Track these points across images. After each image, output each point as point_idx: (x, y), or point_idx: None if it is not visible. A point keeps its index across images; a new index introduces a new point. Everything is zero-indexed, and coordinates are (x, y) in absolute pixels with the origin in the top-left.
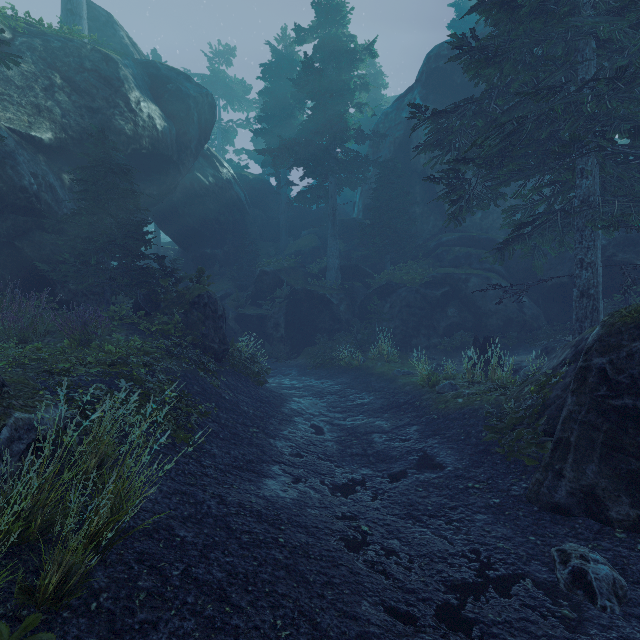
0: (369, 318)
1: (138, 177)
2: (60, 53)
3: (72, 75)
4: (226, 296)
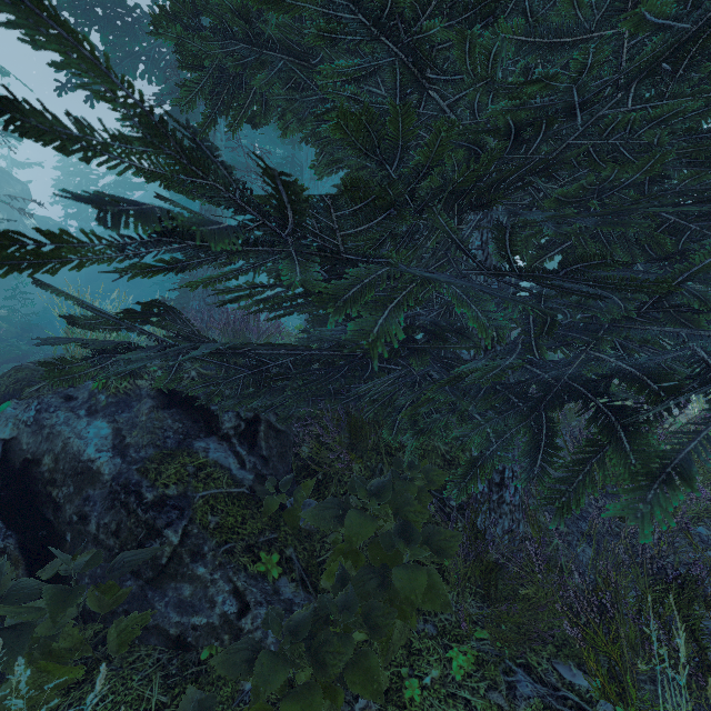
0: None
1: None
2: None
3: None
4: None
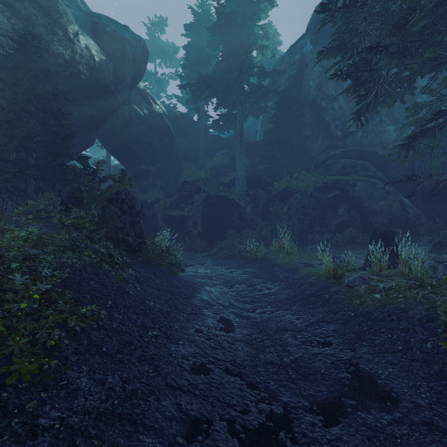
0: (270, 218)
1: (80, 101)
2: None
3: (12, 2)
4: (156, 201)
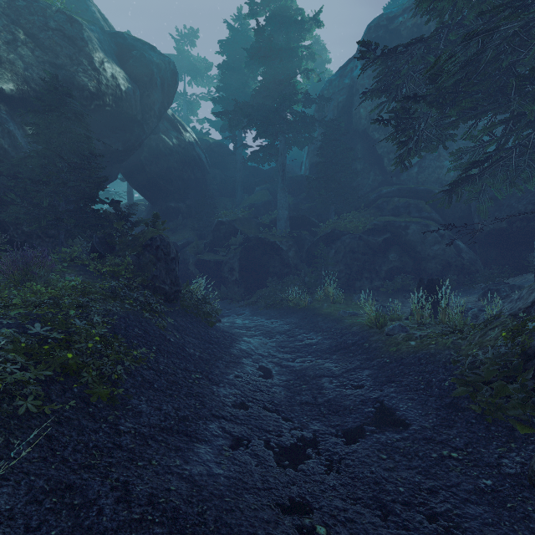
0: (315, 263)
1: (104, 134)
2: (24, 11)
3: (36, 32)
4: (187, 244)
